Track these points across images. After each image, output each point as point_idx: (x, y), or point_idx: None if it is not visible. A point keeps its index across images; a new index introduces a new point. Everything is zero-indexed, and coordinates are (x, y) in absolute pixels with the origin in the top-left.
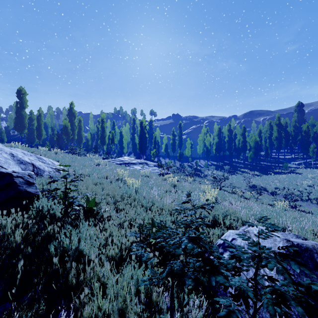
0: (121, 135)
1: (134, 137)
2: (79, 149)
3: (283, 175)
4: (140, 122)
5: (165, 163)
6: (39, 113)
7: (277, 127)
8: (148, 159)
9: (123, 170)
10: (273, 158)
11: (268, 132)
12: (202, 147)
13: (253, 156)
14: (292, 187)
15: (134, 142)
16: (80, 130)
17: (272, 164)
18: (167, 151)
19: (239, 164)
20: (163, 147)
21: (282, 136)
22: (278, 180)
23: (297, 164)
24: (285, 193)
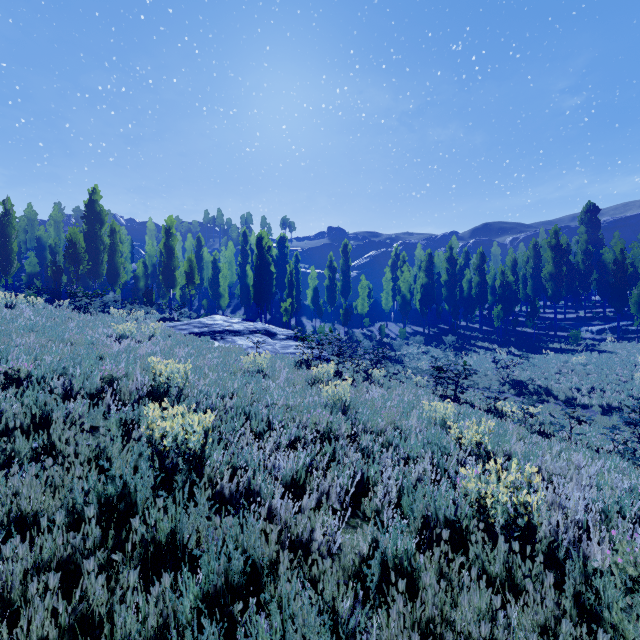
0: (217, 267)
1: (246, 273)
2: (106, 298)
3: (580, 357)
4: (258, 238)
5: (314, 329)
6: (7, 208)
7: (552, 252)
8: (277, 321)
9: (173, 361)
10: (539, 319)
11: (531, 264)
12: (393, 295)
13: (503, 315)
14: (612, 388)
15: (244, 283)
16: (114, 254)
17: (540, 332)
18: (318, 304)
19: (471, 331)
20: (308, 296)
21: (563, 272)
22: (569, 369)
23: (596, 332)
24: (600, 403)
